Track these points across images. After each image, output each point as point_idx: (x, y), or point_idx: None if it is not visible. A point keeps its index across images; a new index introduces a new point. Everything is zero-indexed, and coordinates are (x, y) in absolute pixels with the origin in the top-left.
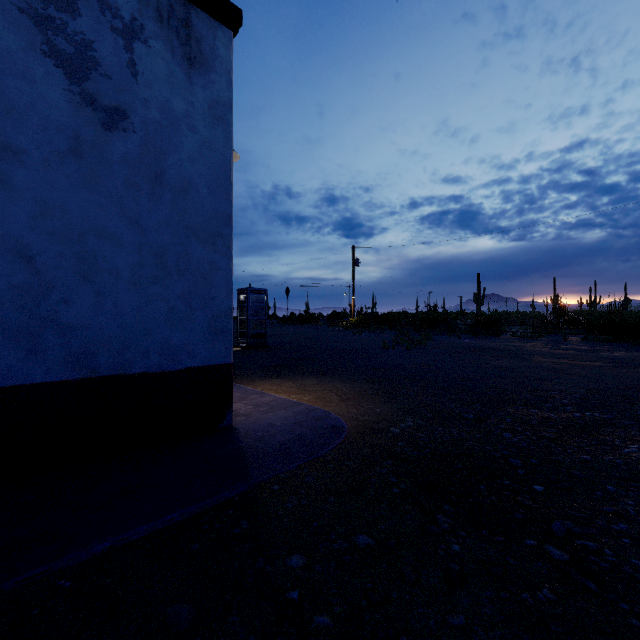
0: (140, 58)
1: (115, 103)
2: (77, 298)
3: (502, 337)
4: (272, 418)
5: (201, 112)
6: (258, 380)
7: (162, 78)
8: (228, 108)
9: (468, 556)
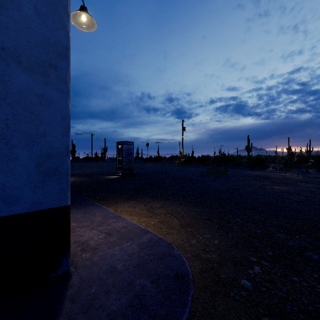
0: None
1: None
2: None
3: (268, 169)
4: (116, 255)
5: None
6: (120, 202)
7: None
8: None
9: None
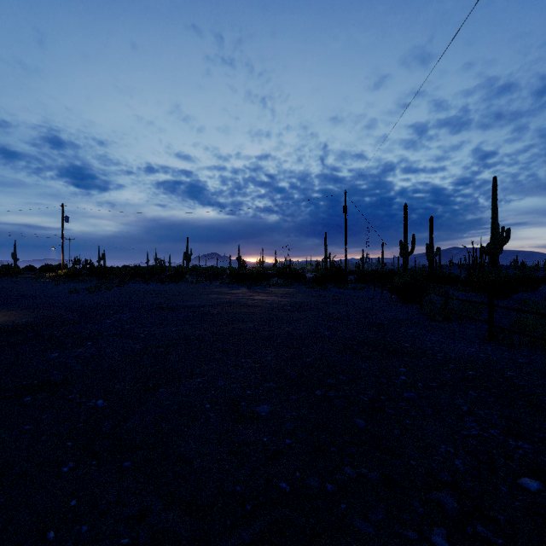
0: None
1: None
2: None
3: (179, 283)
4: None
5: None
6: None
7: None
8: None
9: None
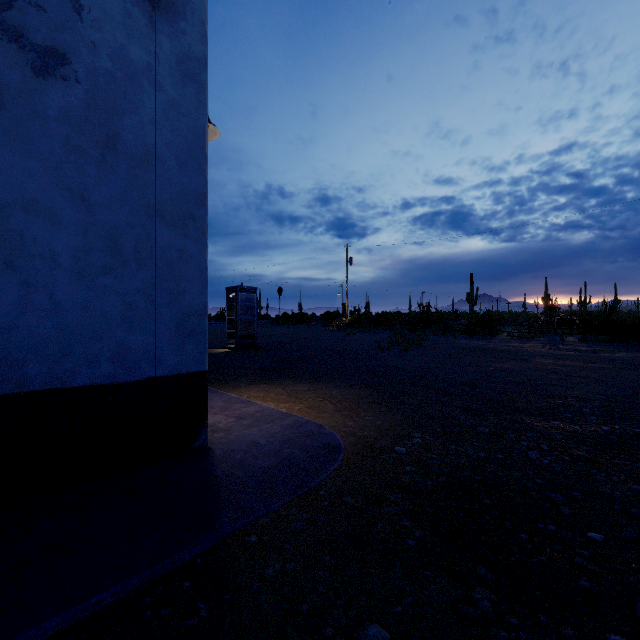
0: None
1: (50, 43)
2: None
3: (498, 337)
4: (256, 434)
5: (167, 66)
6: (244, 386)
7: (116, 19)
8: (202, 65)
9: None
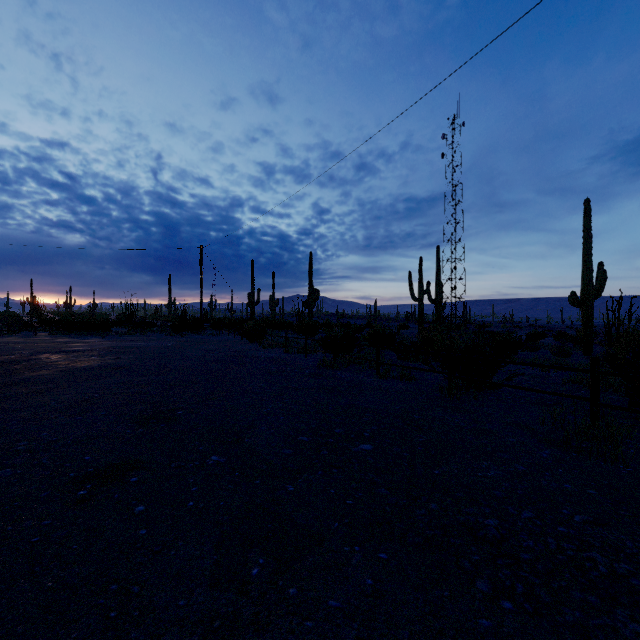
0: None
1: None
2: None
3: None
4: None
5: None
6: None
7: None
8: None
9: None
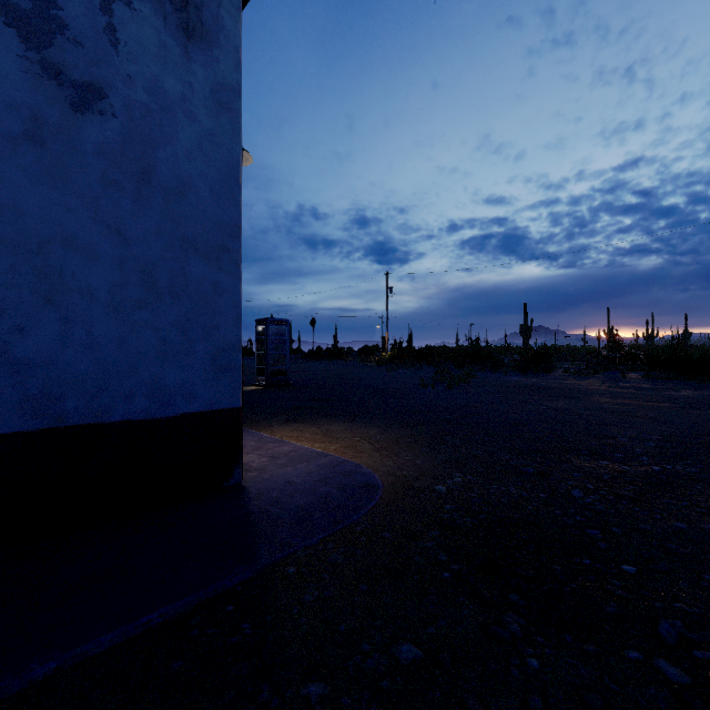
0: (122, 23)
1: (88, 78)
2: (36, 326)
3: (553, 374)
4: (291, 473)
5: (202, 96)
6: (277, 425)
7: (151, 50)
8: (236, 94)
9: (552, 677)
